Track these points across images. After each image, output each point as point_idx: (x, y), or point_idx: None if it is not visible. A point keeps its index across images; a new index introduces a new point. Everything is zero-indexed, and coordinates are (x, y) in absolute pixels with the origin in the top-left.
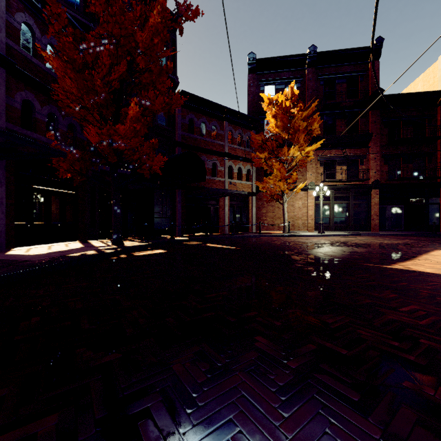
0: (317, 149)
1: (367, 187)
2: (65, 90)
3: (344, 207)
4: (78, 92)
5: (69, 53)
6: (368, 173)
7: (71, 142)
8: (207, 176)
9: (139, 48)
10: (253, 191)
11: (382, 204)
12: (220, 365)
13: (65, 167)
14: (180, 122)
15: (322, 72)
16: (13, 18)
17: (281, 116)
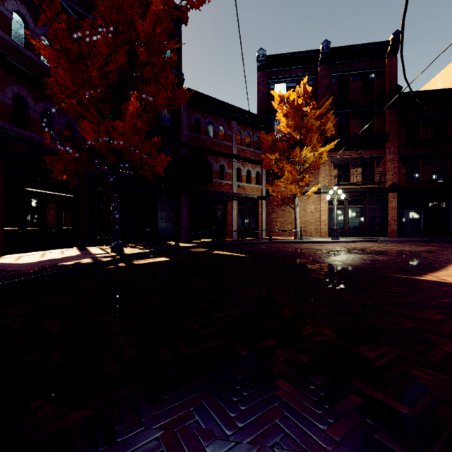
0: (330, 150)
1: (384, 191)
2: (59, 83)
3: (360, 212)
4: (73, 85)
5: (63, 41)
6: (385, 176)
7: (68, 142)
8: (214, 179)
9: (140, 38)
10: (263, 195)
11: (400, 209)
12: (230, 433)
13: (59, 168)
14: (186, 121)
15: (335, 69)
16: (3, 6)
17: (293, 114)
